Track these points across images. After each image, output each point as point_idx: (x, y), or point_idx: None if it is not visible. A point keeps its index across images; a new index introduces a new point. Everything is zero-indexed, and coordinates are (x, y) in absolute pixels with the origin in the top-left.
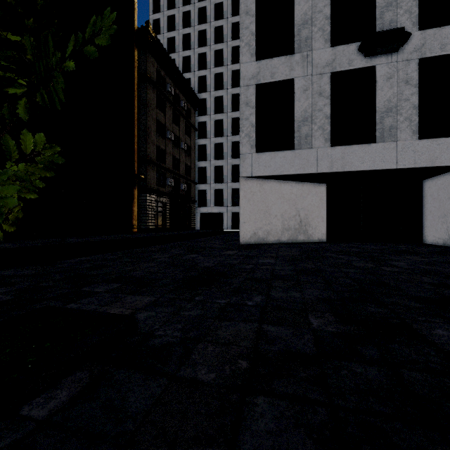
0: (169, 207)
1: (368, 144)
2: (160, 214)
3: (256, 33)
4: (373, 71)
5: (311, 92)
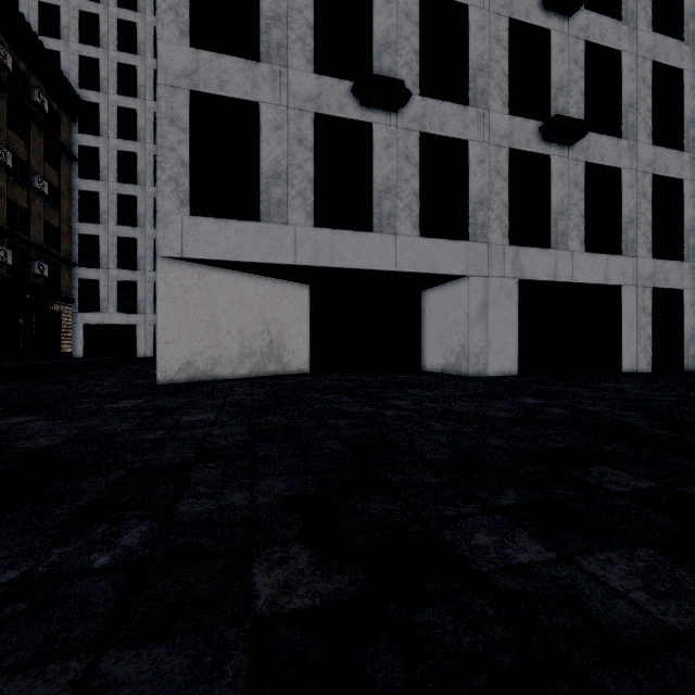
0: None
1: (364, 232)
2: None
3: None
4: (370, 130)
5: (287, 134)
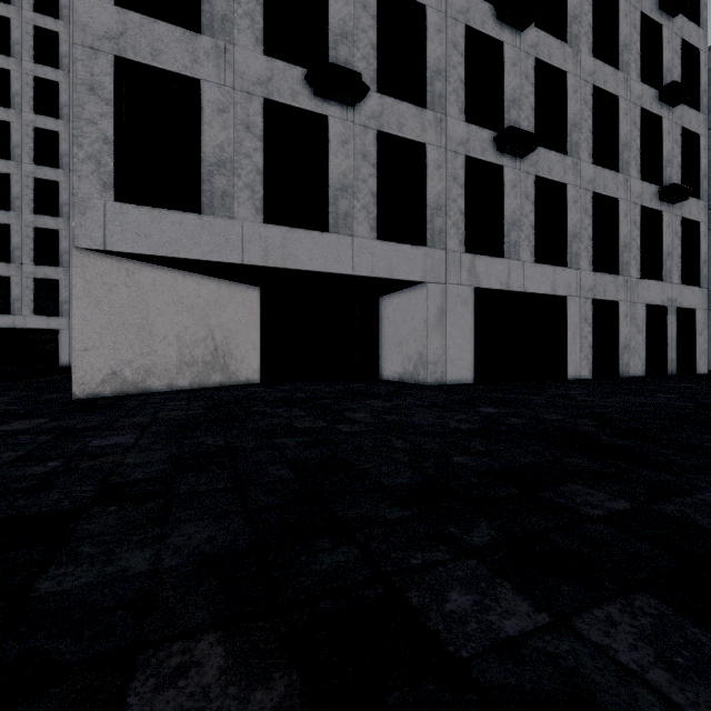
0: None
1: (319, 232)
2: None
3: None
4: (325, 124)
5: (233, 118)
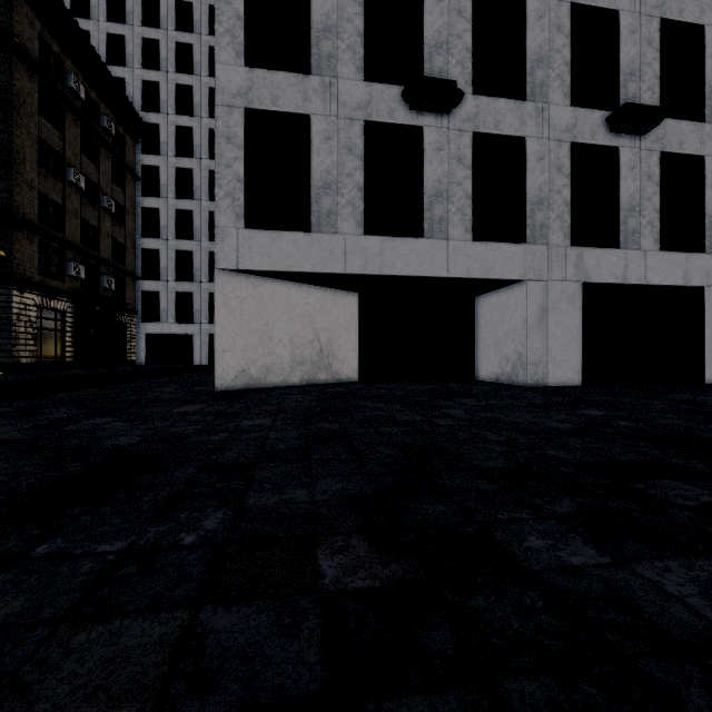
0: (74, 321)
1: (414, 238)
2: (50, 333)
3: (247, 19)
4: (420, 134)
5: (337, 144)
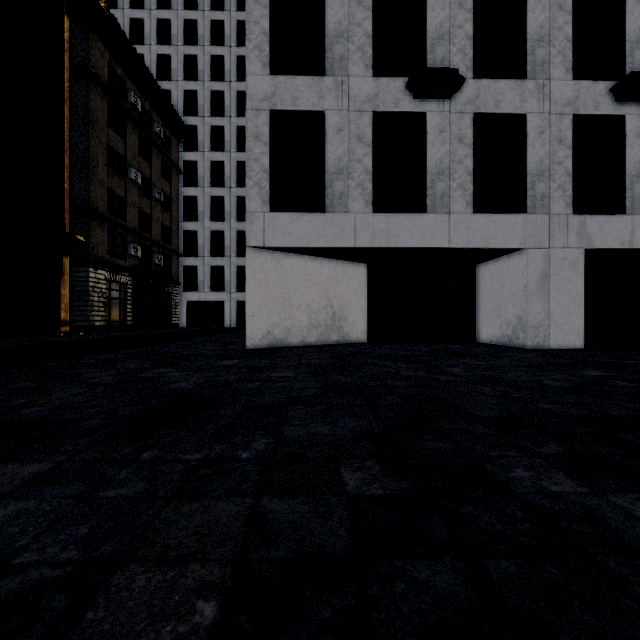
0: (133, 291)
1: (418, 214)
2: (116, 301)
3: (271, 34)
4: (423, 119)
5: (348, 134)
